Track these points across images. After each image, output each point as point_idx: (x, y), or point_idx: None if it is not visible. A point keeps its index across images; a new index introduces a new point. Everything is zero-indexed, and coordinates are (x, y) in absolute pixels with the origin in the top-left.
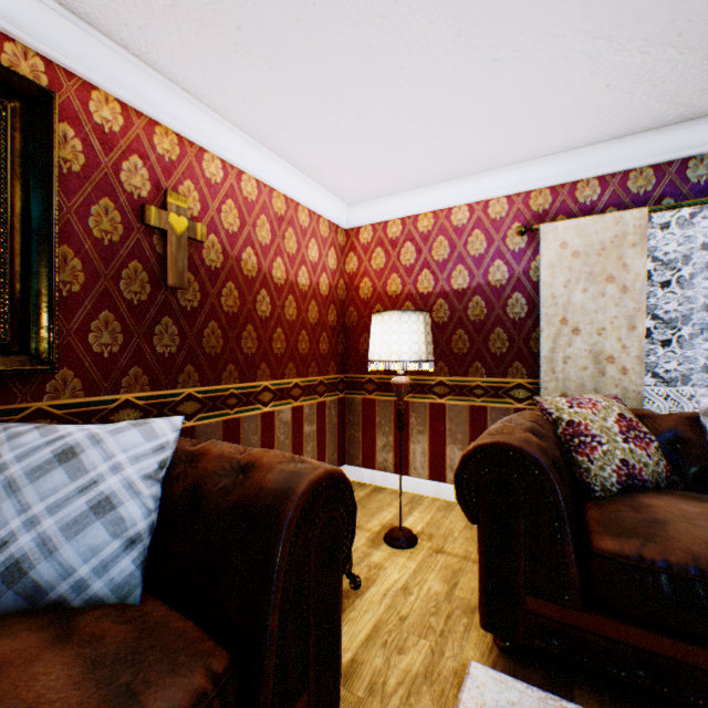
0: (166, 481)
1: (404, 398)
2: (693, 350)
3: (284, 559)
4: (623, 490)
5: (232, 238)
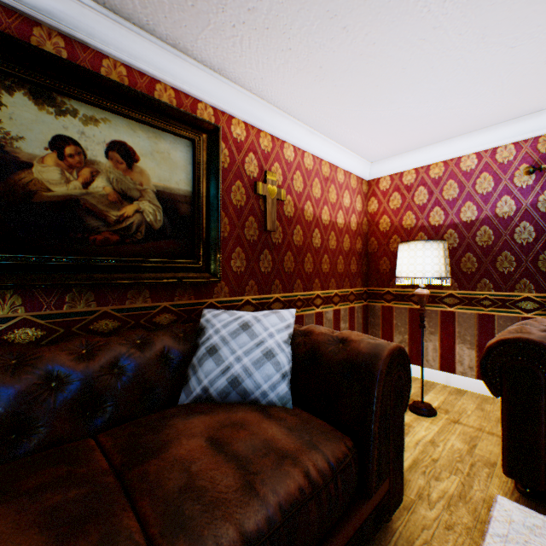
0: (291, 346)
1: (417, 306)
2: None
3: (379, 392)
4: None
5: (299, 196)
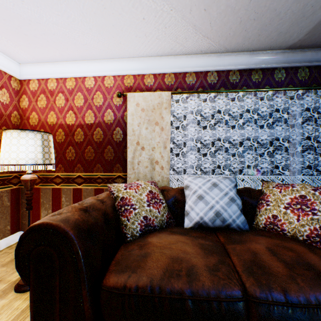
0: None
1: (58, 186)
2: (188, 158)
3: None
4: (144, 233)
5: None
